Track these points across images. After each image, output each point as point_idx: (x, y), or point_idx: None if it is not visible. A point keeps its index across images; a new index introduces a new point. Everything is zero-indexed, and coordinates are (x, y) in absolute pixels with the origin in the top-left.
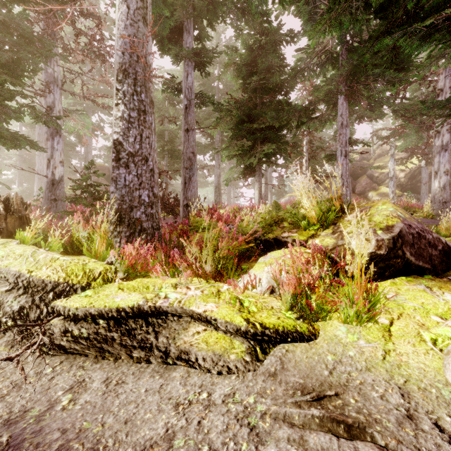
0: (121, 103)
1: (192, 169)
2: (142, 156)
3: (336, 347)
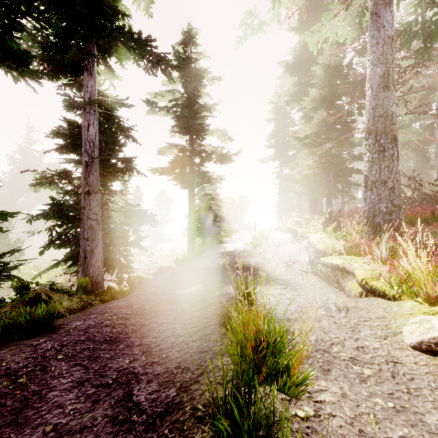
0: (367, 152)
1: None
2: (381, 181)
3: (394, 305)
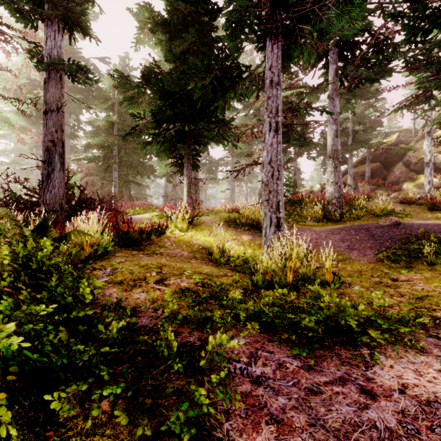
0: None
1: (52, 163)
2: None
3: None
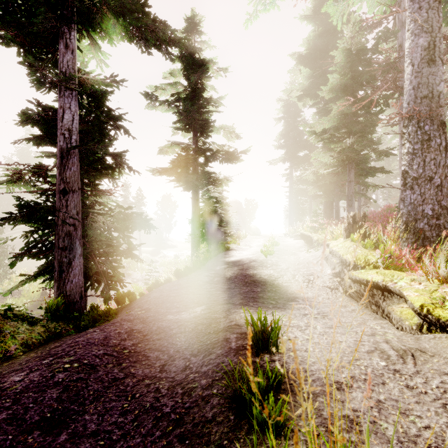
0: (406, 142)
1: None
2: (425, 178)
3: None
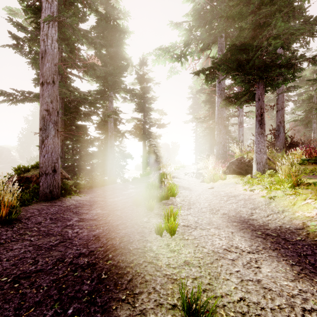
0: (216, 131)
1: (279, 130)
2: (220, 142)
3: None
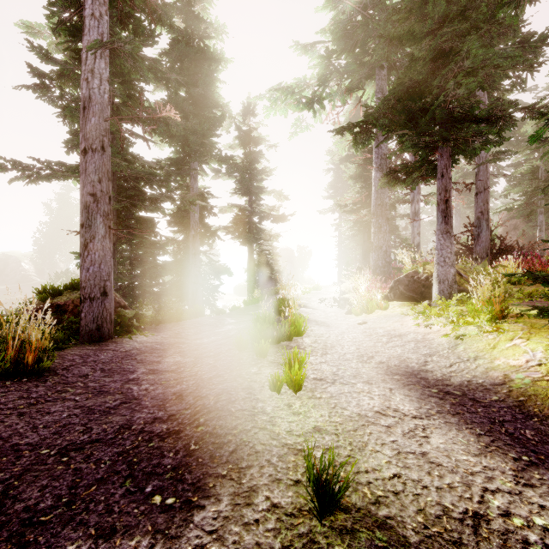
0: (372, 227)
1: (480, 226)
2: (379, 247)
3: None
